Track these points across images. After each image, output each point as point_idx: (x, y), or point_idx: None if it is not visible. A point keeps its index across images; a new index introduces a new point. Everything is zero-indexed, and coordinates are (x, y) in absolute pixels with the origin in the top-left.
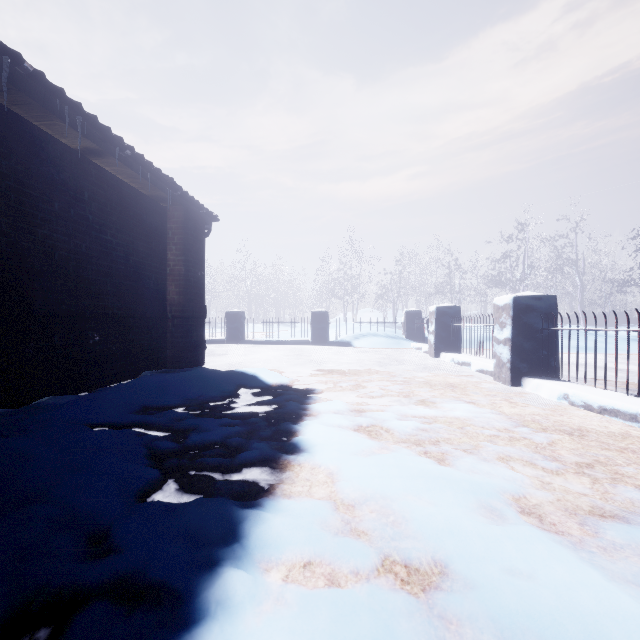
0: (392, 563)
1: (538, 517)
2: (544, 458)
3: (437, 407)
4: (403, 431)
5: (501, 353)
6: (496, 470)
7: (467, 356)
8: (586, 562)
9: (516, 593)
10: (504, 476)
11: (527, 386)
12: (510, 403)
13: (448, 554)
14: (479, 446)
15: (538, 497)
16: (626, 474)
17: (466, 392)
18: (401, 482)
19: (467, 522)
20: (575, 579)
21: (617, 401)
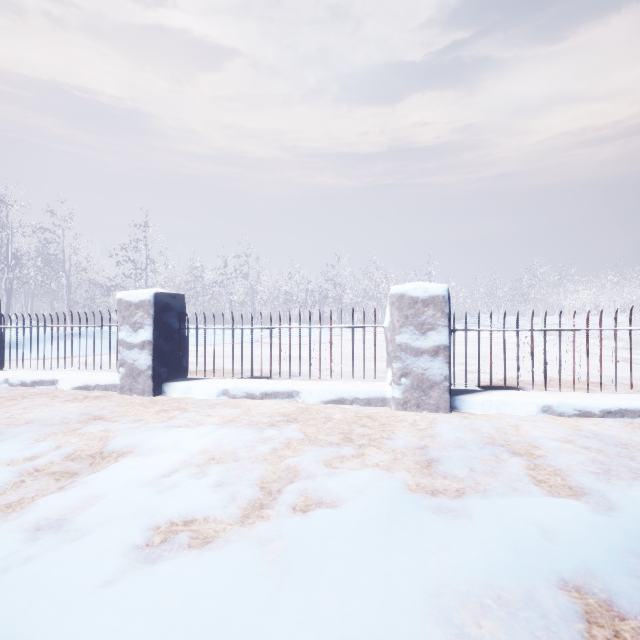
0: (593, 637)
1: (438, 492)
2: (335, 448)
3: (154, 450)
4: (214, 504)
5: (136, 359)
6: (360, 477)
7: (35, 372)
8: (504, 496)
9: (588, 544)
10: (374, 478)
11: (175, 392)
12: (199, 413)
13: (549, 570)
14: (293, 467)
15: (408, 478)
16: (365, 434)
17: (131, 418)
18: (405, 556)
19: (487, 532)
20: (541, 508)
21: (275, 385)
